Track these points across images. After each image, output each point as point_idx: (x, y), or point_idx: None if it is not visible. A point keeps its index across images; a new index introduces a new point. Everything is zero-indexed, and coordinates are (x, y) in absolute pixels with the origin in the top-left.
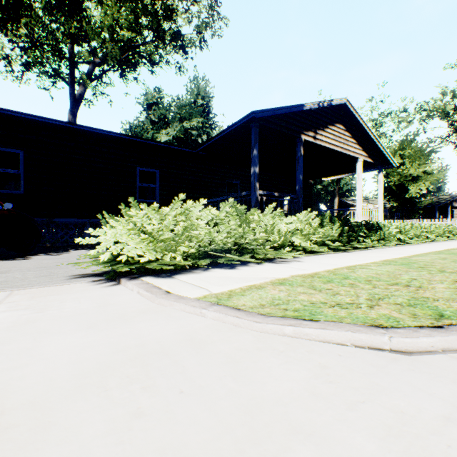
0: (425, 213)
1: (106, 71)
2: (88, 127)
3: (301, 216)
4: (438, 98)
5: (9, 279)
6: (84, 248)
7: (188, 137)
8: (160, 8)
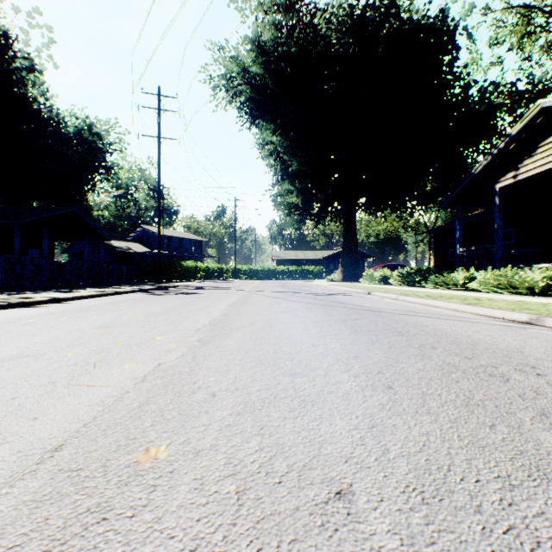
0: None
1: None
2: None
3: (408, 269)
4: None
5: None
6: None
7: None
8: None
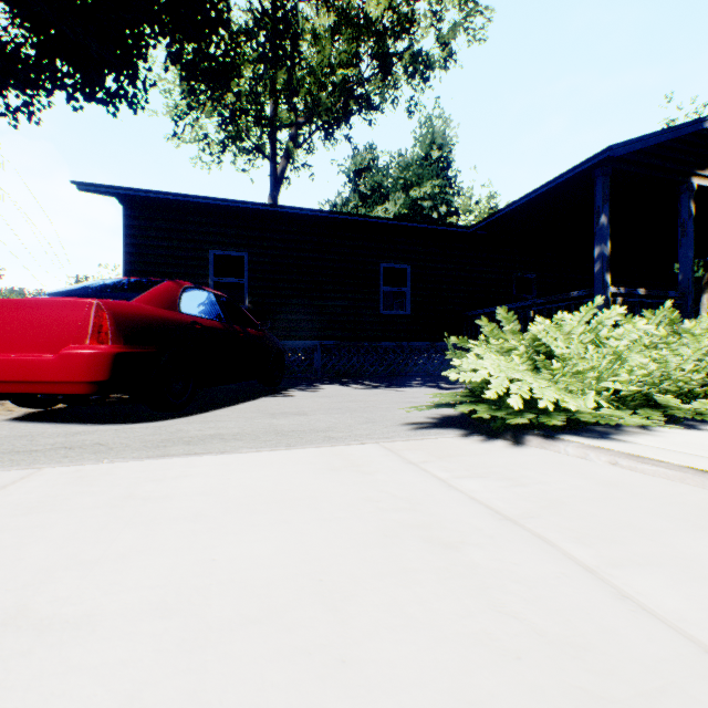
0: None
1: (313, 133)
2: (325, 212)
3: None
4: None
5: (332, 424)
6: (325, 382)
7: (416, 212)
8: (389, 22)
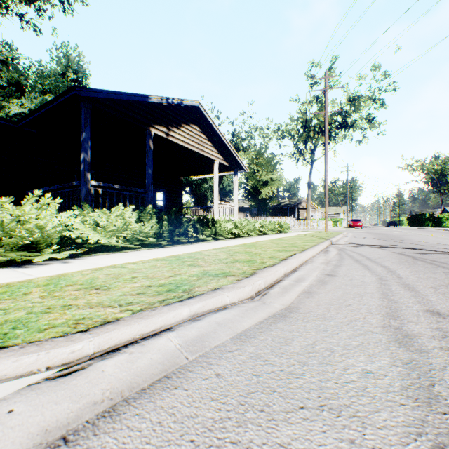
0: (282, 213)
1: None
2: None
3: (119, 211)
4: (288, 123)
5: None
6: None
7: None
8: None
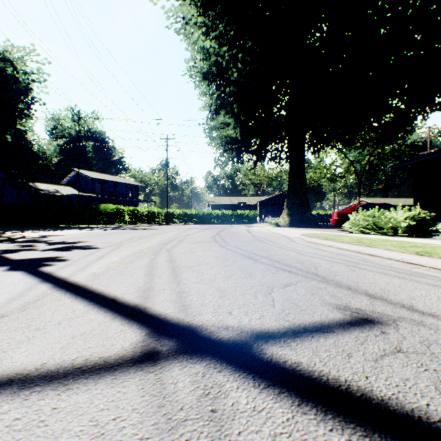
0: None
1: None
2: None
3: None
4: None
5: None
6: None
7: None
8: None
